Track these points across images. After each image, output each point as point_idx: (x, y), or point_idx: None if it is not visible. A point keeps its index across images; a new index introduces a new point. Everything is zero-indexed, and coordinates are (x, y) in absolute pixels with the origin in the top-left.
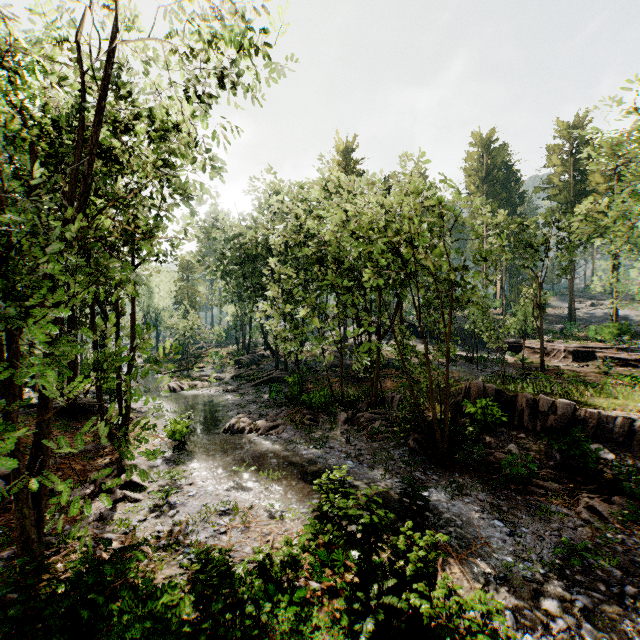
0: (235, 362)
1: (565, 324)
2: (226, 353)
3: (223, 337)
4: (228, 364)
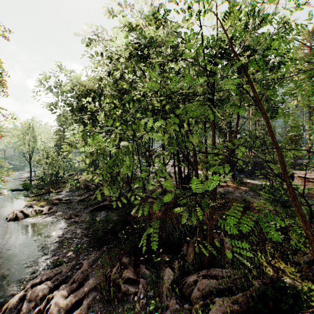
0: (85, 187)
1: (306, 159)
2: (84, 179)
3: (79, 169)
4: (81, 188)
